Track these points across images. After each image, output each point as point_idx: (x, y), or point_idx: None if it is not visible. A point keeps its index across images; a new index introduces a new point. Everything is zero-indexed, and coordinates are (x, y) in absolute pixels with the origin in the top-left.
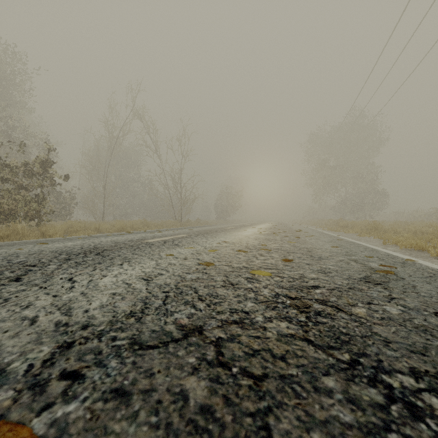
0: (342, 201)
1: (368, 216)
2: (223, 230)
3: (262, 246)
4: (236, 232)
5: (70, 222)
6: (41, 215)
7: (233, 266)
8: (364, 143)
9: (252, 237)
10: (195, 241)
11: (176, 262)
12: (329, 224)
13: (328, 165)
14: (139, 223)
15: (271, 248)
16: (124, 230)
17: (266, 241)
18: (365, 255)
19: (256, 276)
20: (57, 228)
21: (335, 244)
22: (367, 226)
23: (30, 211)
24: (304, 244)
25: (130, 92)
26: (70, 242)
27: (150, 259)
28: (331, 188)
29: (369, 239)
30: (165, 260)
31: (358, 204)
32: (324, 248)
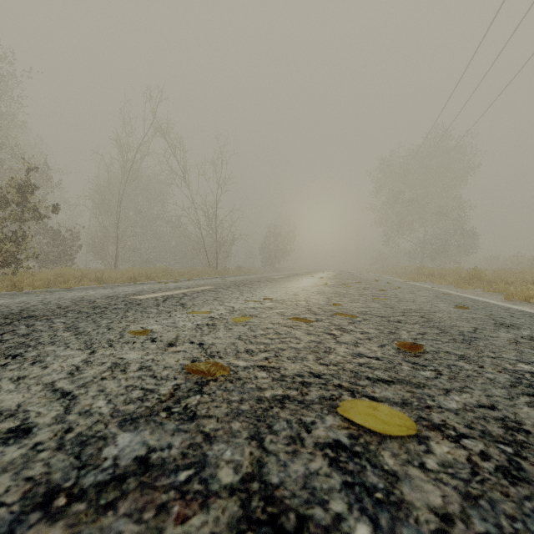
0: (421, 244)
1: (451, 263)
2: (269, 280)
3: (334, 306)
4: (287, 282)
5: (61, 269)
6: (20, 260)
7: (284, 372)
8: (448, 170)
9: (314, 291)
10: (219, 298)
11: (139, 357)
12: (407, 273)
13: (403, 199)
14: (160, 271)
15: (353, 312)
16: (136, 281)
17: (338, 298)
18: (533, 326)
19: (361, 428)
20: (37, 278)
21: (451, 302)
22: (459, 274)
23: (2, 253)
24: (403, 302)
25: (149, 100)
26: (4, 299)
27: (84, 347)
28: (406, 228)
29: (477, 293)
30: (117, 349)
31: (442, 248)
32: (444, 311)
